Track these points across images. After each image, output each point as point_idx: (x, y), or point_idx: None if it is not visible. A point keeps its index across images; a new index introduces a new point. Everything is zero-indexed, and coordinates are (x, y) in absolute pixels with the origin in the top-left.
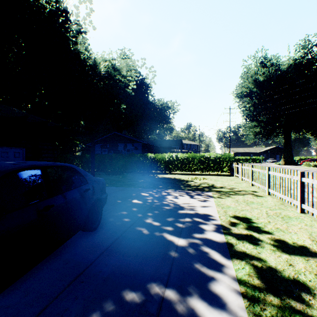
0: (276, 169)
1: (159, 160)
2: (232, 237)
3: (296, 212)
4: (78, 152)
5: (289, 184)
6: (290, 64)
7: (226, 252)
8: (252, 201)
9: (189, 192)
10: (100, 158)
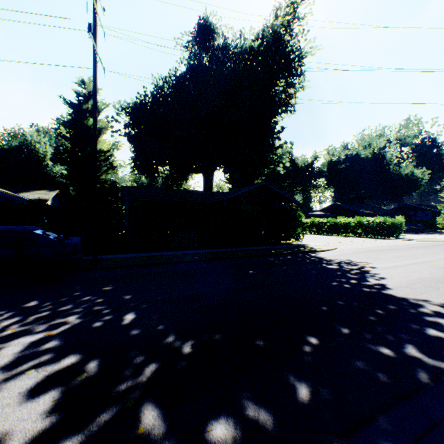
0: None
1: None
2: None
3: None
4: None
5: None
6: None
7: None
8: None
9: None
10: None
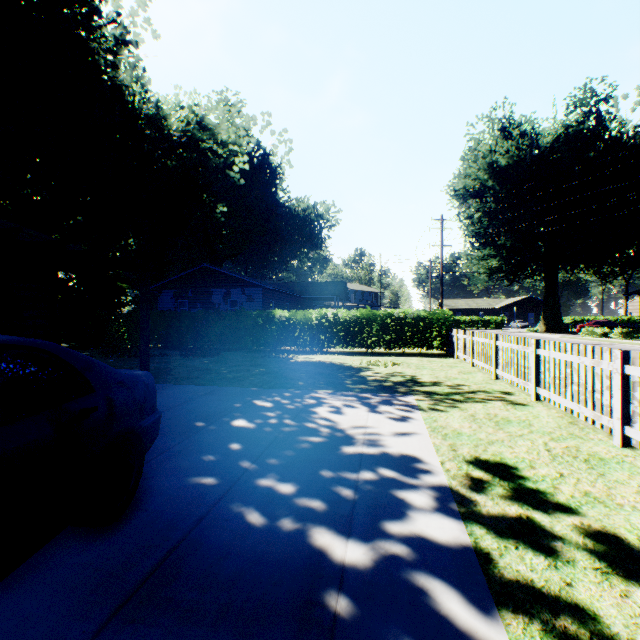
0: (556, 345)
1: (299, 325)
2: (486, 531)
3: (612, 445)
4: (125, 306)
5: (590, 378)
6: (557, 135)
7: (481, 588)
8: (508, 418)
9: (365, 398)
10: (170, 319)
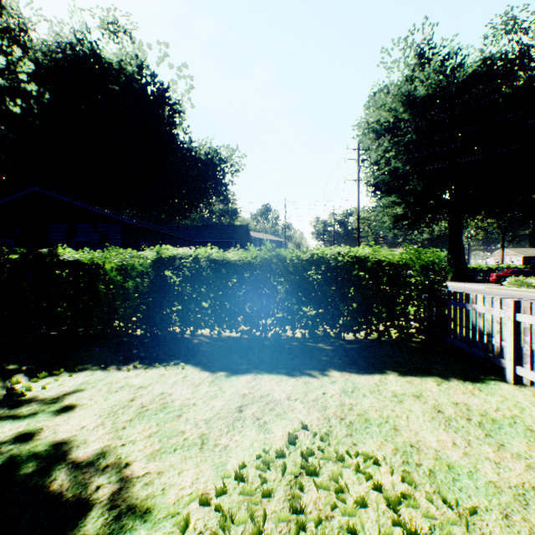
0: None
1: (112, 282)
2: None
3: None
4: None
5: None
6: (474, 69)
7: None
8: None
9: None
10: None
